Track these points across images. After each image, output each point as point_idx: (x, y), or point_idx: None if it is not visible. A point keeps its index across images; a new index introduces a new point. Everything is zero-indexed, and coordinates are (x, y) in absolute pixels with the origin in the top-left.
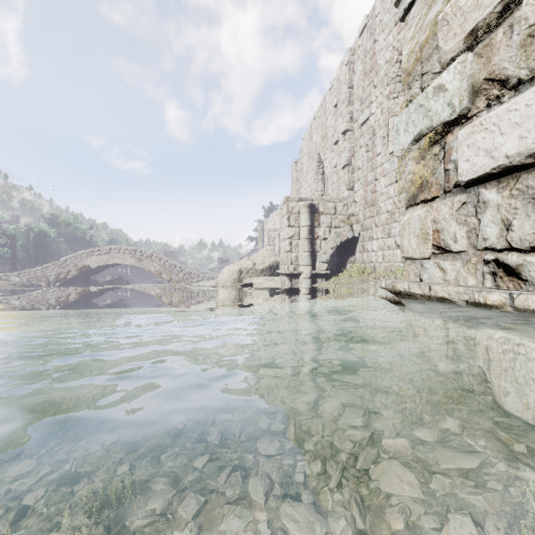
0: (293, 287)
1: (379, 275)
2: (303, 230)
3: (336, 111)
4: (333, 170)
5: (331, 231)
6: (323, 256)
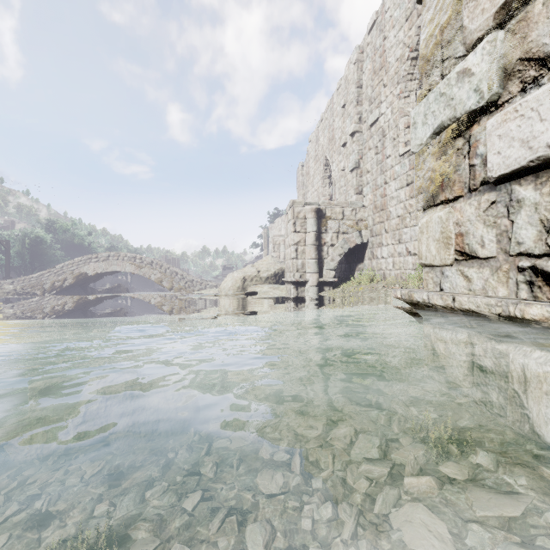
0: (299, 295)
1: (390, 283)
2: (310, 236)
3: (344, 112)
4: (340, 173)
5: (339, 237)
6: (331, 263)
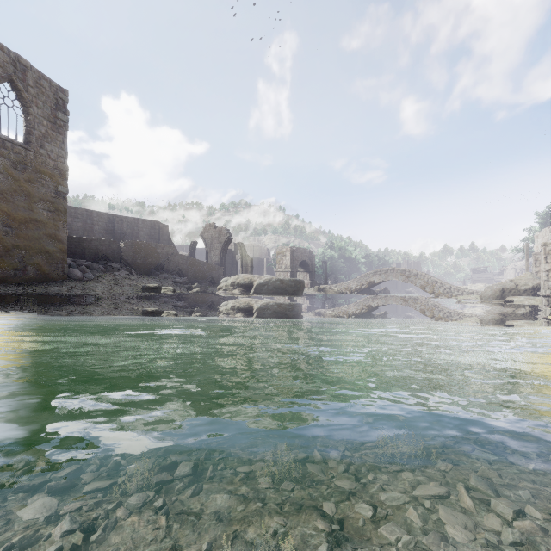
0: (550, 305)
1: None
2: None
3: None
4: None
5: None
6: None
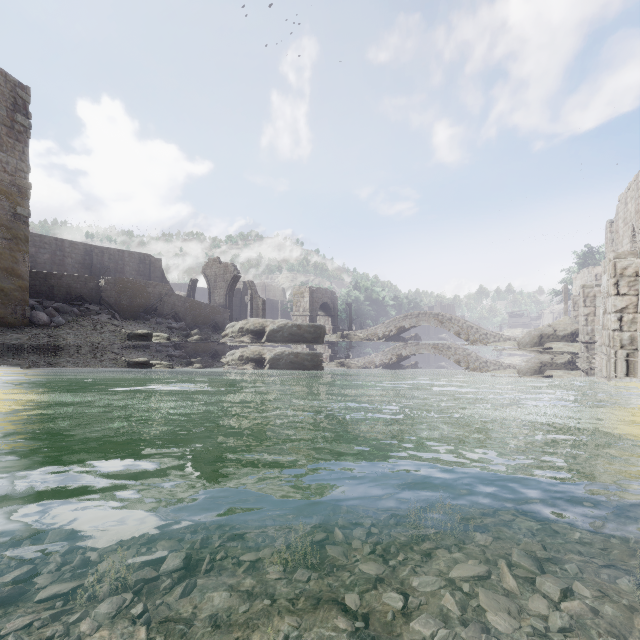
0: (589, 352)
1: None
2: (598, 309)
3: None
4: None
5: None
6: None
